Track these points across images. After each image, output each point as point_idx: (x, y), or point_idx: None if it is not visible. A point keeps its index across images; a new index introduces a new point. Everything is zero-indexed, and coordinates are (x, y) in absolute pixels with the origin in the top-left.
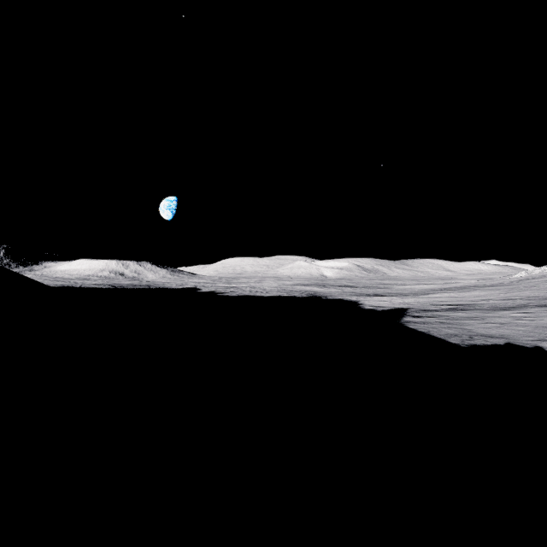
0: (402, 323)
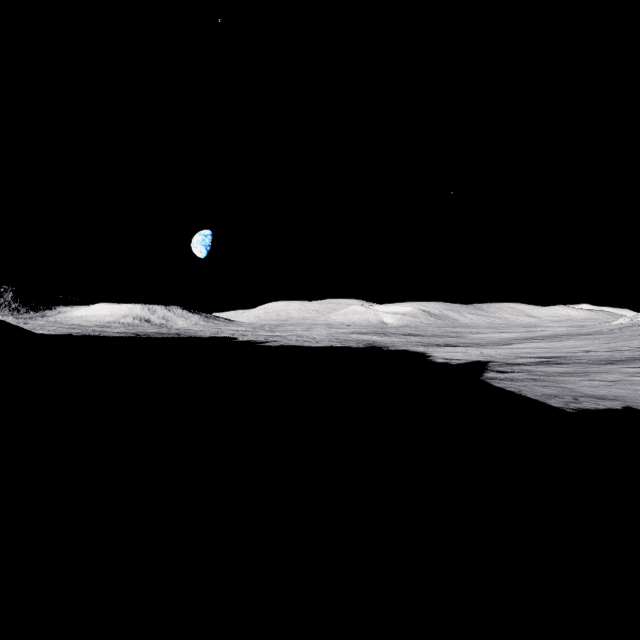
0: (484, 380)
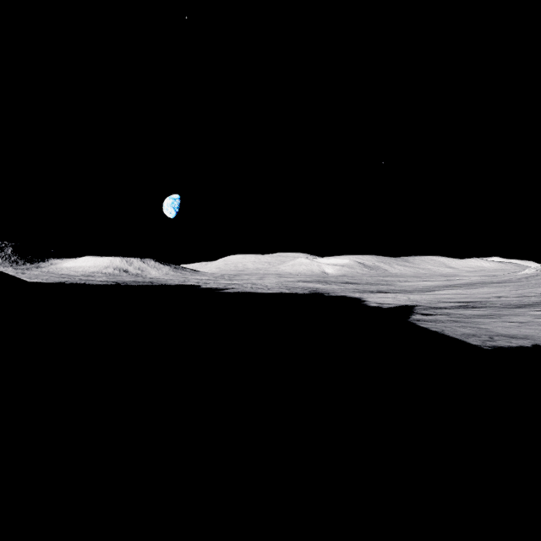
0: (411, 321)
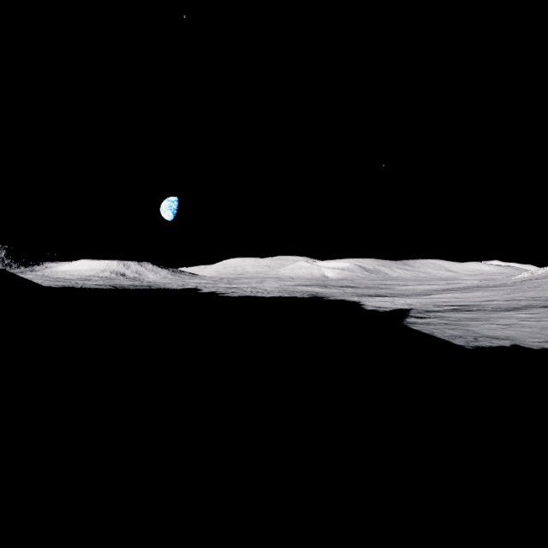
0: (405, 324)
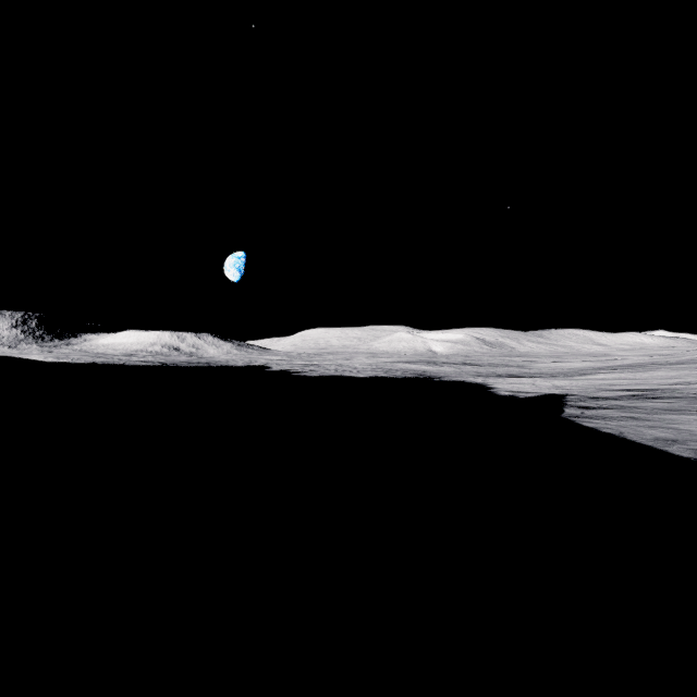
0: (567, 418)
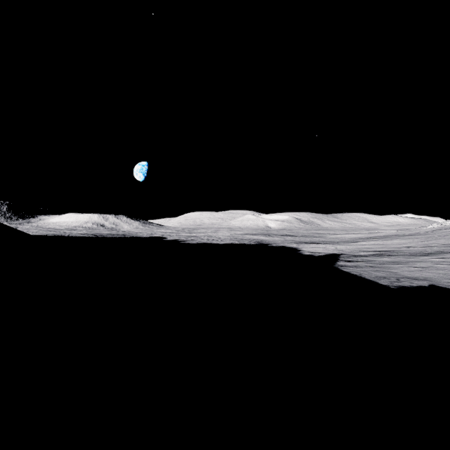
0: (336, 267)
